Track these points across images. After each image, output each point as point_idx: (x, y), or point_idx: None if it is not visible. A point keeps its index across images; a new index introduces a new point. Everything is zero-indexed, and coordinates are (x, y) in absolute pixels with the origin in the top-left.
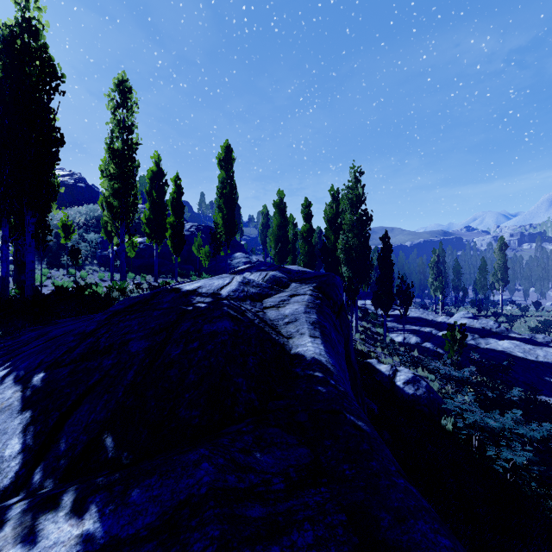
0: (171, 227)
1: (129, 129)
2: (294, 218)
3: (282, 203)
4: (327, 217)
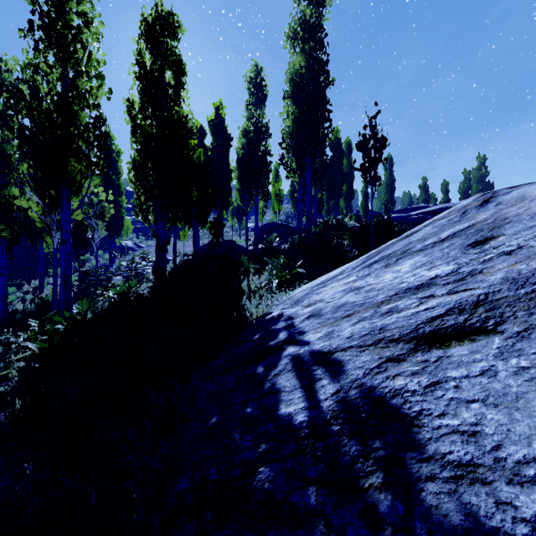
0: (362, 205)
1: (350, 162)
2: (435, 195)
3: (425, 186)
4: (460, 190)
